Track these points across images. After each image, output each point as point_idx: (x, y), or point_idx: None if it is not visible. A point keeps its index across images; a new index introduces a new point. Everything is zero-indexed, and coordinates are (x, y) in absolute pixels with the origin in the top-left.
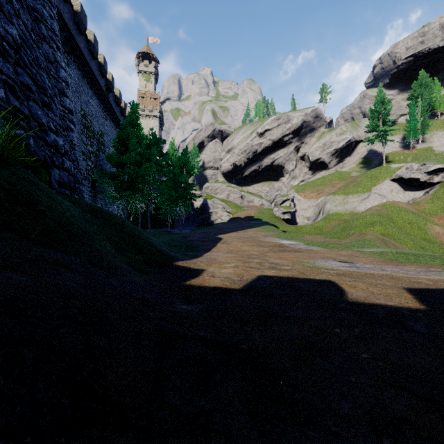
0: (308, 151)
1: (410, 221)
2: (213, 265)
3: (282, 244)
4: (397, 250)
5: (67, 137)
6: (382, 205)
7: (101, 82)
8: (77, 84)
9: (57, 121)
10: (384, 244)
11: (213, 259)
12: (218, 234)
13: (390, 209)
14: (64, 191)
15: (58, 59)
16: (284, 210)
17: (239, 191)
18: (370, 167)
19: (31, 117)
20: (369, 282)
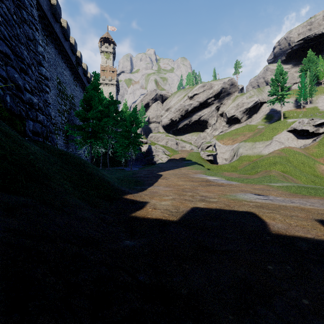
0: (225, 110)
1: (302, 162)
2: (155, 197)
3: (208, 179)
4: (298, 185)
5: (42, 96)
6: (281, 149)
7: (72, 58)
8: (54, 59)
9: (33, 83)
10: (284, 179)
11: (155, 192)
12: (159, 172)
13: (287, 152)
14: (38, 138)
15: (36, 37)
16: (208, 153)
17: (175, 139)
18: (271, 121)
19: (9, 79)
20: (284, 214)
